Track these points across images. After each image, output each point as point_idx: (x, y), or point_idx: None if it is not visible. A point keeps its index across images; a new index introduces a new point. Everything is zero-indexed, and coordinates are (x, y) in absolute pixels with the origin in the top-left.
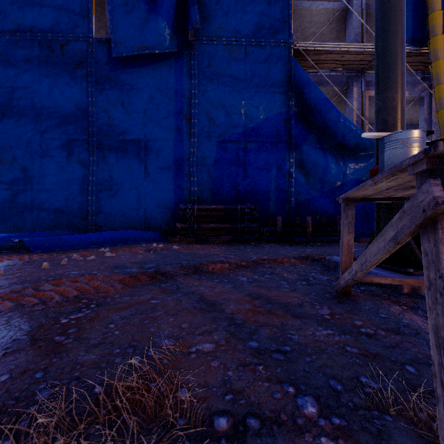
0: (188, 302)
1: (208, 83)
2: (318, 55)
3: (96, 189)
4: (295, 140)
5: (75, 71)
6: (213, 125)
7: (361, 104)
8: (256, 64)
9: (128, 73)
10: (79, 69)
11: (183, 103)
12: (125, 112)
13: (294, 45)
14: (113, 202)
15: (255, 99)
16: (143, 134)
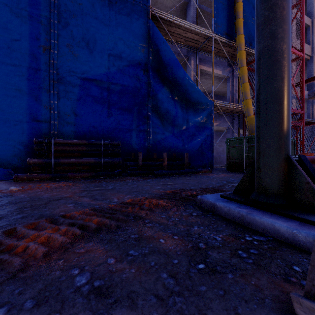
0: None
1: (70, 17)
2: (169, 26)
3: None
4: (153, 89)
5: None
6: (76, 61)
7: (196, 73)
8: (120, 14)
9: None
10: None
11: (40, 29)
12: None
13: (152, 10)
14: None
15: (119, 46)
16: None
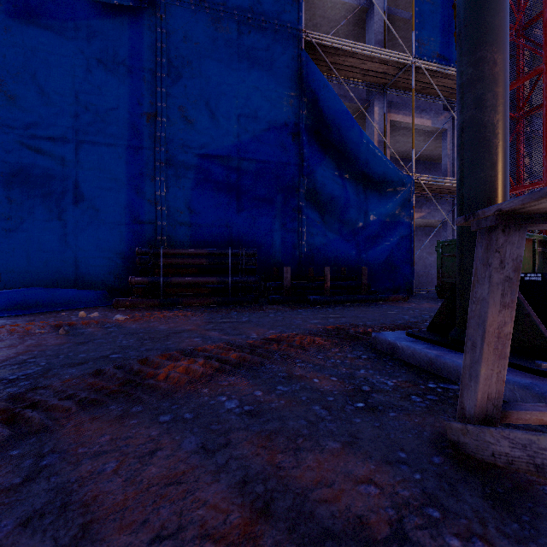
0: None
1: (184, 66)
2: (335, 55)
3: None
4: (308, 163)
5: None
6: (191, 130)
7: (383, 128)
8: (255, 50)
9: (44, 25)
10: None
11: (143, 89)
12: (37, 90)
13: (306, 34)
14: (14, 241)
15: (254, 100)
16: (72, 130)
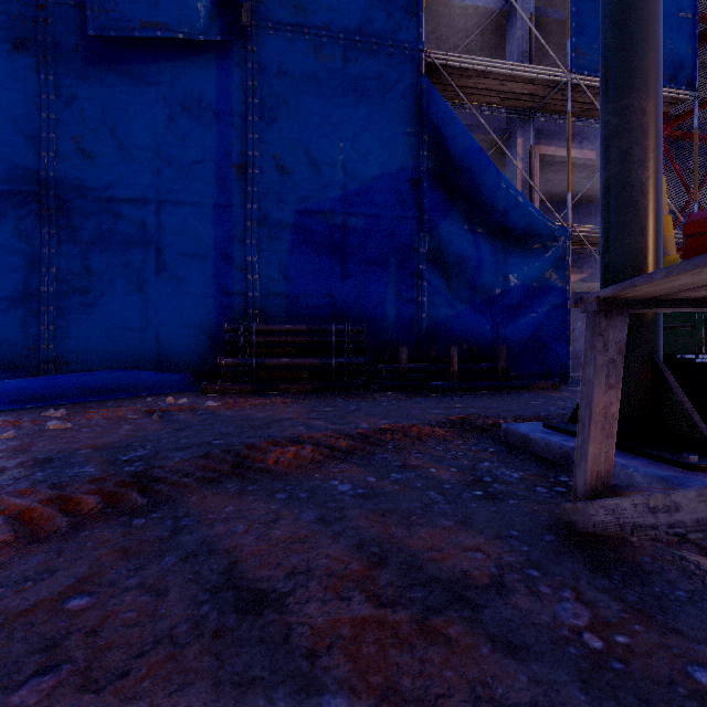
0: (184, 599)
1: (278, 106)
2: (464, 77)
3: (57, 291)
4: (429, 216)
5: (10, 57)
6: (287, 182)
7: (529, 166)
8: (363, 80)
9: (124, 71)
10: (19, 54)
11: (232, 137)
12: (117, 146)
13: (427, 55)
14: (92, 317)
15: (362, 141)
16: (154, 189)
